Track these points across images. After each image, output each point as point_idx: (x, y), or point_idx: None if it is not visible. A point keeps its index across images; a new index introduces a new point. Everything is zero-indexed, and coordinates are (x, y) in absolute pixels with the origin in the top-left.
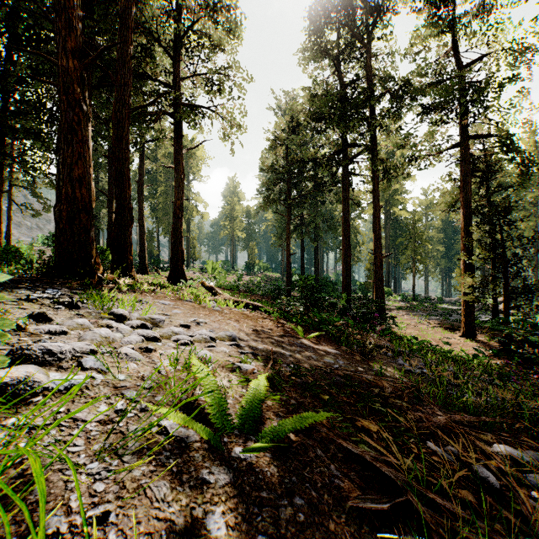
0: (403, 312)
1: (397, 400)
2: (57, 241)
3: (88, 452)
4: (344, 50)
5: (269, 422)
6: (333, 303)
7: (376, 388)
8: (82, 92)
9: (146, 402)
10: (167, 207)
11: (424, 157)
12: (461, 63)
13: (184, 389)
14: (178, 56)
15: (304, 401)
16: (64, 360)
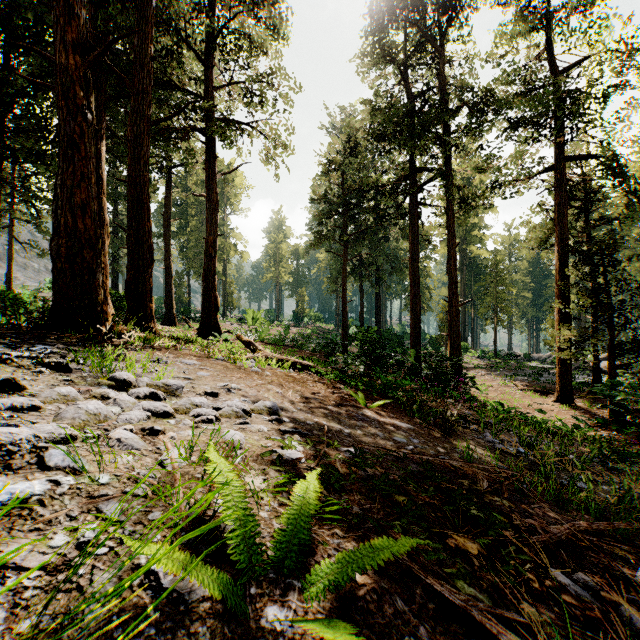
0: (483, 372)
1: (495, 497)
2: (54, 284)
3: (5, 639)
4: (412, 55)
5: (323, 549)
6: (399, 361)
7: (466, 479)
8: (87, 96)
9: (123, 536)
10: (199, 245)
11: (509, 184)
12: (556, 69)
13: (183, 515)
14: (211, 61)
15: (372, 507)
16: (18, 455)
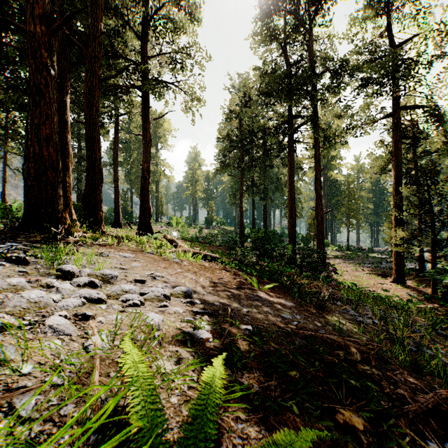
0: (340, 261)
1: (366, 365)
2: (26, 197)
3: None
4: (289, 35)
5: (228, 437)
6: (281, 253)
7: (340, 350)
8: (50, 57)
9: None
10: (139, 171)
11: (359, 127)
12: (392, 44)
13: (77, 434)
14: (146, 38)
15: (269, 384)
16: None
